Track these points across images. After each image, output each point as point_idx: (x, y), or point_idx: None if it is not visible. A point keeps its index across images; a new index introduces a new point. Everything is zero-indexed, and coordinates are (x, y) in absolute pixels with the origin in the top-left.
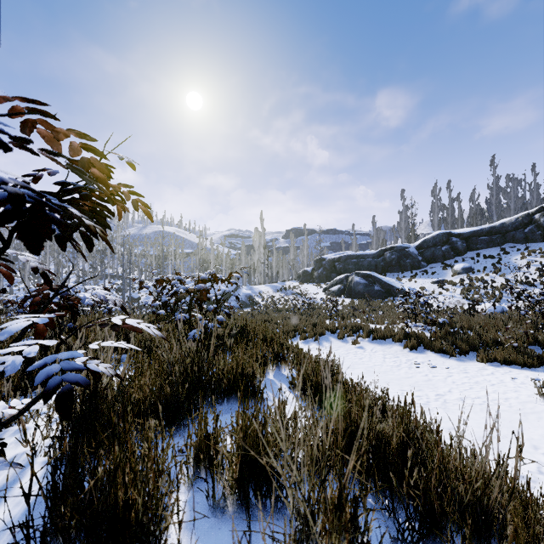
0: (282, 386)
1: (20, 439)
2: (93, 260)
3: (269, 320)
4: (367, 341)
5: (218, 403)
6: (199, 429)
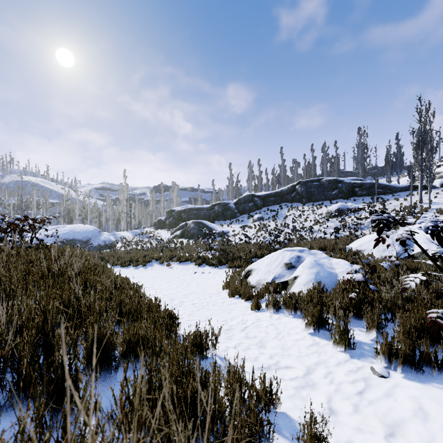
0: None
1: None
2: None
3: (114, 255)
4: (177, 263)
5: None
6: None
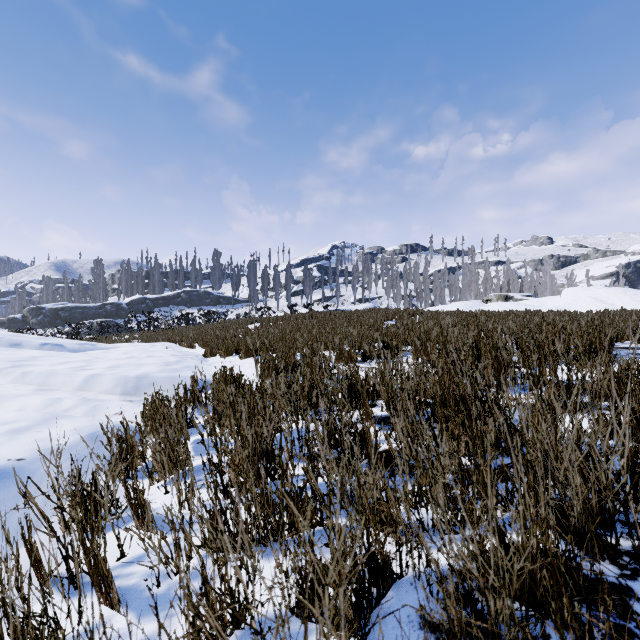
0: None
1: None
2: None
3: None
4: None
5: None
6: None
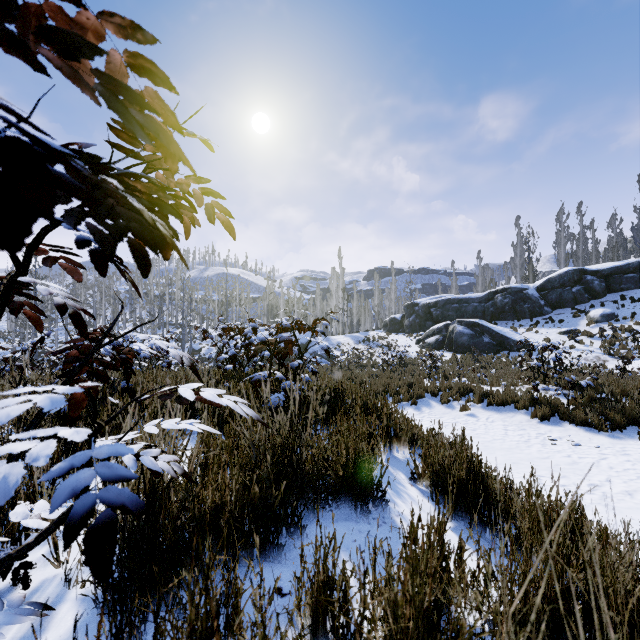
0: (399, 476)
1: (52, 551)
2: (151, 306)
3: (353, 378)
4: (480, 407)
5: (324, 507)
6: (316, 573)
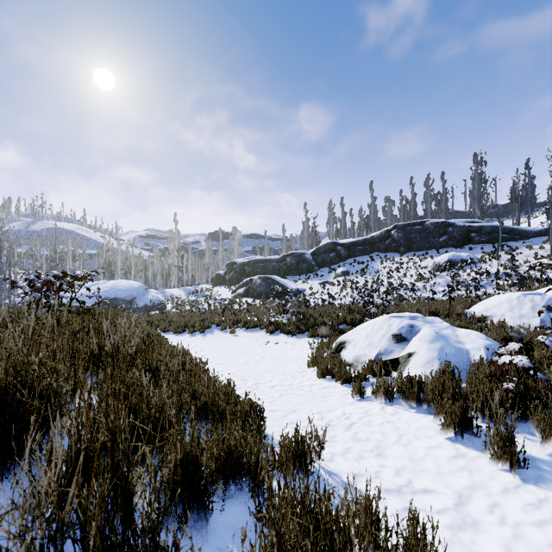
0: None
1: None
2: None
3: (165, 319)
4: (243, 330)
5: None
6: None
